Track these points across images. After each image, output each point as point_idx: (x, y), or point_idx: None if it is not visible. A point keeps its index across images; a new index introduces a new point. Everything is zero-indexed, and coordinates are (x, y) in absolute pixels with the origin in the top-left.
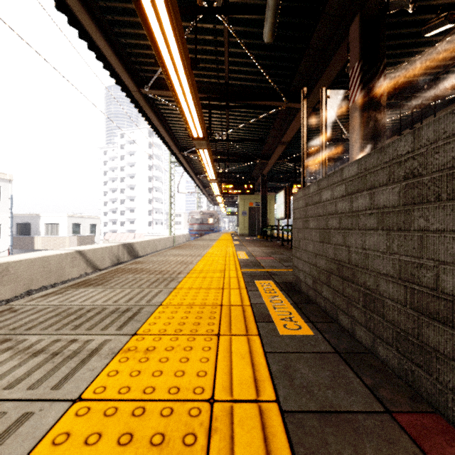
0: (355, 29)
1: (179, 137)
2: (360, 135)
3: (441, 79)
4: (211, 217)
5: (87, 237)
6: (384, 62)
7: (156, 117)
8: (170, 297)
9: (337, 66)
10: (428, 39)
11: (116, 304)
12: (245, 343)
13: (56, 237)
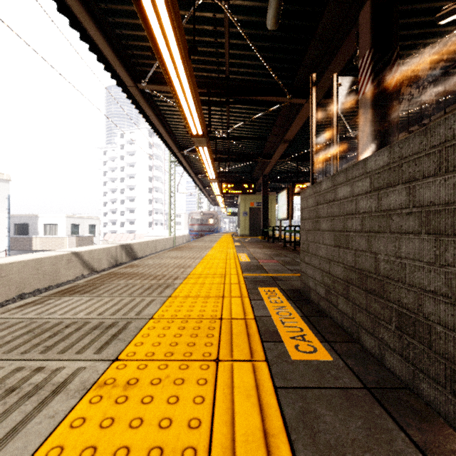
0: (365, 15)
1: (178, 135)
2: (372, 129)
3: (452, 74)
4: (211, 217)
5: (85, 237)
6: (397, 50)
7: (154, 114)
8: (163, 308)
9: (344, 57)
10: (440, 29)
11: (101, 317)
12: (250, 373)
13: (54, 237)
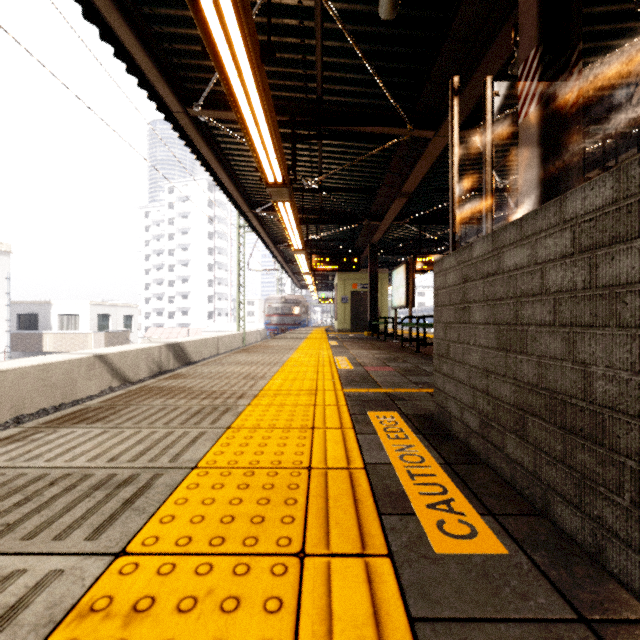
0: None
1: (249, 187)
2: (540, 168)
3: None
4: (297, 305)
5: (118, 333)
6: (579, 49)
7: (212, 155)
8: (216, 448)
9: (493, 66)
10: (636, 24)
11: (113, 465)
12: (362, 585)
13: (74, 333)
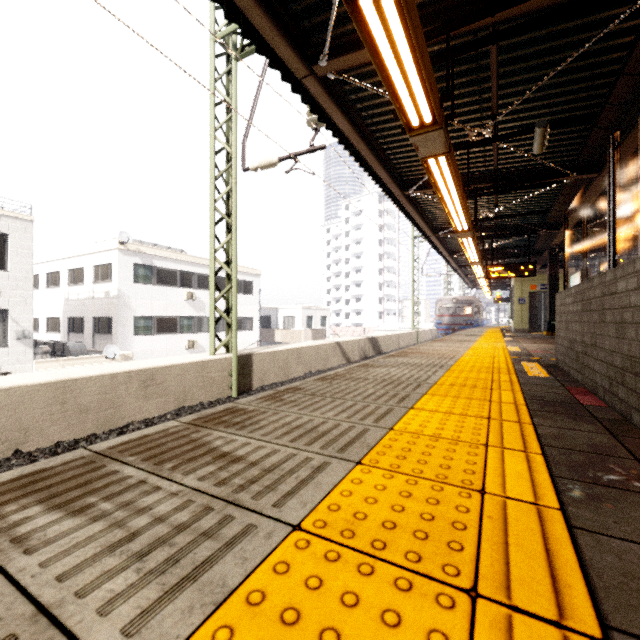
0: None
1: (433, 219)
2: None
3: None
4: (469, 305)
5: (319, 330)
6: None
7: (413, 209)
8: (457, 363)
9: (636, 141)
10: None
11: (427, 363)
12: (507, 375)
13: (293, 330)
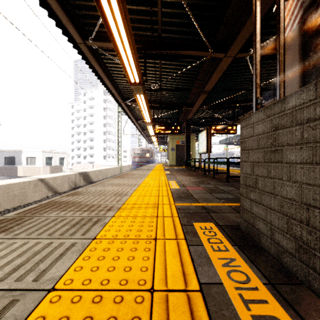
0: None
1: (122, 89)
2: (301, 63)
3: None
4: (148, 152)
5: (57, 167)
6: None
7: (101, 69)
8: (78, 262)
9: (262, 10)
10: None
11: None
12: None
13: (33, 167)
